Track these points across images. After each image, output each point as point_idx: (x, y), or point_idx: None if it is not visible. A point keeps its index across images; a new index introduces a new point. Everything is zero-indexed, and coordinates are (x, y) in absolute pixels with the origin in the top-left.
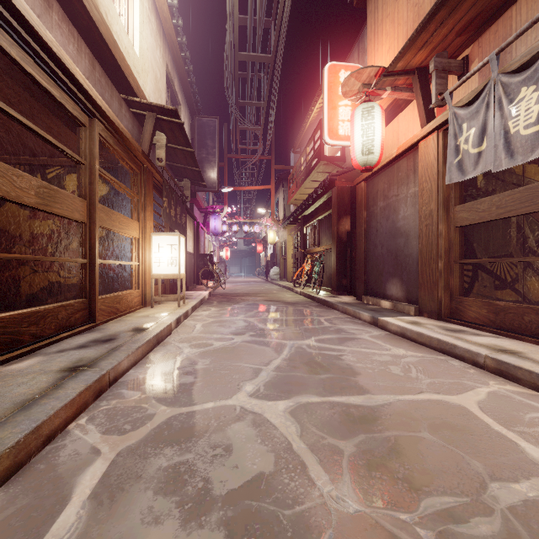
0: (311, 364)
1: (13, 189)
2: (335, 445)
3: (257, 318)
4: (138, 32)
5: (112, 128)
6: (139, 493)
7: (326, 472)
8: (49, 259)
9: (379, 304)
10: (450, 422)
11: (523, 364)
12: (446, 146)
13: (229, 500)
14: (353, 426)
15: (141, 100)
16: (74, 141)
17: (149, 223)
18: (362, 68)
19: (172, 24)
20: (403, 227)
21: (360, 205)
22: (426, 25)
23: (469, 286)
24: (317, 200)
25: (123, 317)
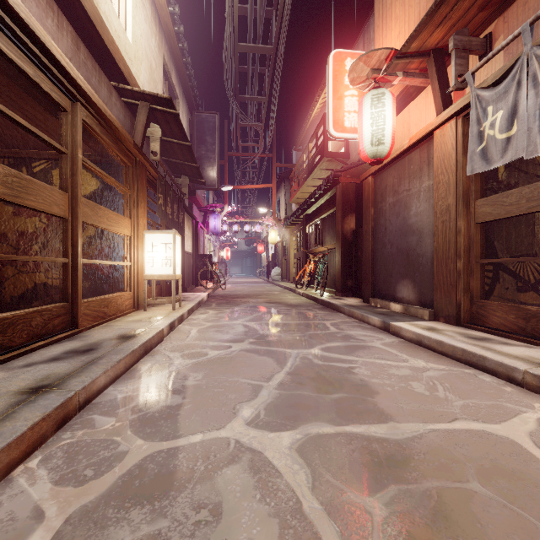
0: (319, 379)
1: None
2: (359, 504)
3: (257, 323)
4: (130, 16)
5: (98, 115)
6: None
7: None
8: (19, 258)
9: (388, 307)
10: (502, 465)
11: None
12: (466, 133)
13: None
14: (379, 472)
15: (133, 88)
16: (59, 130)
17: (142, 220)
18: (372, 51)
19: (168, 12)
20: (416, 224)
21: (367, 202)
22: None
23: (490, 288)
24: (320, 198)
25: (111, 322)
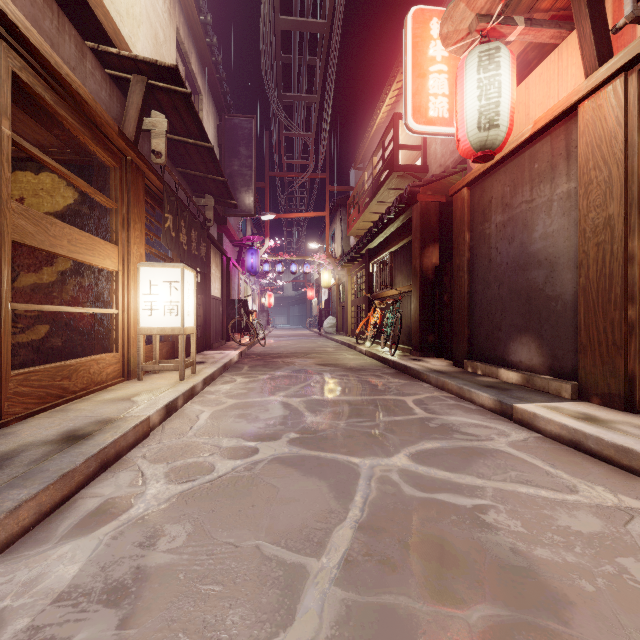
0: (424, 547)
1: None
2: None
3: (304, 399)
4: None
5: (46, 71)
6: None
7: None
8: None
9: (496, 375)
10: None
11: None
12: None
13: None
14: None
15: (121, 52)
16: None
17: (137, 249)
18: None
19: None
20: (544, 252)
21: (460, 224)
22: None
23: None
24: (389, 225)
25: (73, 403)
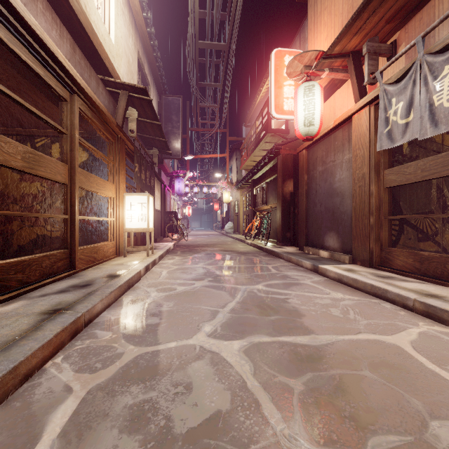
0: (261, 306)
1: (1, 153)
2: (286, 383)
3: (214, 266)
4: (113, 22)
5: (90, 103)
6: (105, 432)
7: (278, 410)
8: (34, 215)
9: (318, 254)
10: (387, 361)
11: (448, 307)
12: (377, 118)
13: (189, 439)
14: (301, 365)
15: (116, 80)
16: (58, 114)
17: (122, 185)
18: (304, 52)
19: (142, 17)
20: (339, 188)
21: (302, 170)
22: (360, 13)
23: (396, 239)
24: (264, 166)
25: (100, 265)
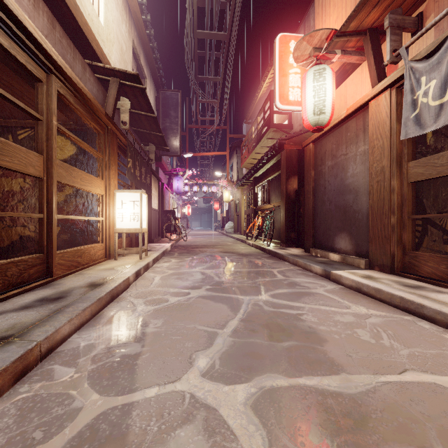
0: (270, 326)
1: None
2: None
3: (213, 270)
4: (103, 3)
5: (72, 86)
6: None
7: None
8: None
9: (327, 256)
10: None
11: None
12: (399, 103)
13: None
14: (338, 434)
15: (105, 65)
16: None
17: (113, 181)
18: (314, 31)
19: (137, 2)
20: (352, 184)
21: (309, 165)
22: None
23: (419, 241)
24: (267, 163)
25: (84, 271)
